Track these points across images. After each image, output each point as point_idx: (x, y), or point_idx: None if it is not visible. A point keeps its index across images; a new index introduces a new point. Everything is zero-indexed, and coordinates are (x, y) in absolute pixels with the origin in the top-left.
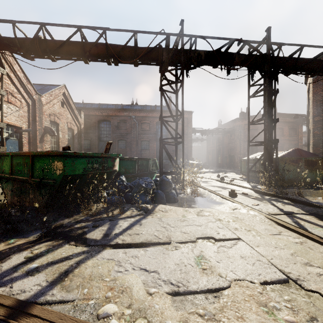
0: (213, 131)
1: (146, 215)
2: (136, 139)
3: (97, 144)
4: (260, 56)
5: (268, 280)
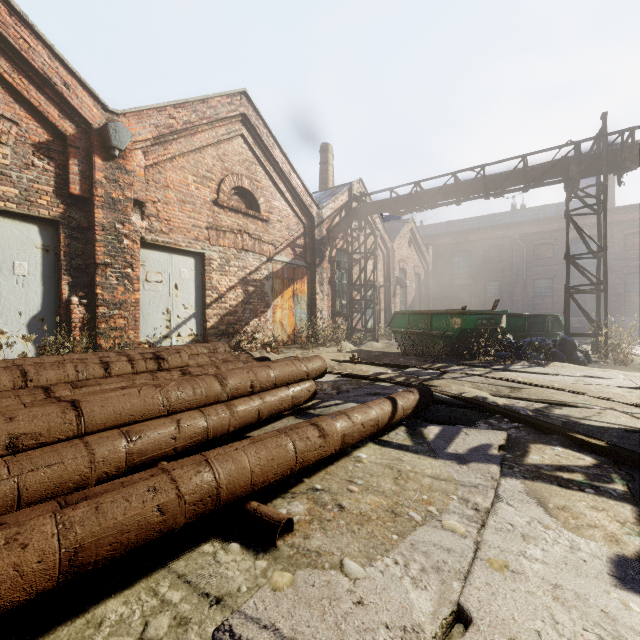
0: None
1: (538, 366)
2: (522, 278)
3: (447, 291)
4: None
5: (621, 386)
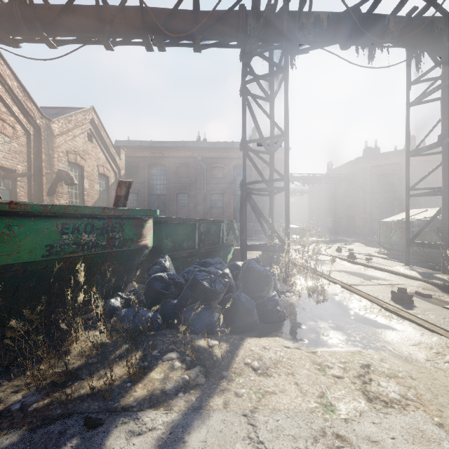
0: (321, 179)
1: (206, 392)
2: (204, 191)
3: (146, 199)
4: (440, 19)
5: None
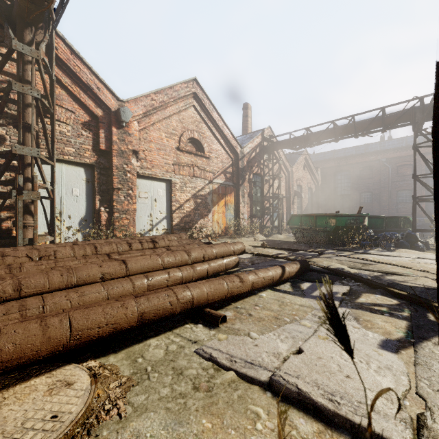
0: None
1: (388, 251)
2: (388, 189)
3: (332, 199)
4: None
5: None
